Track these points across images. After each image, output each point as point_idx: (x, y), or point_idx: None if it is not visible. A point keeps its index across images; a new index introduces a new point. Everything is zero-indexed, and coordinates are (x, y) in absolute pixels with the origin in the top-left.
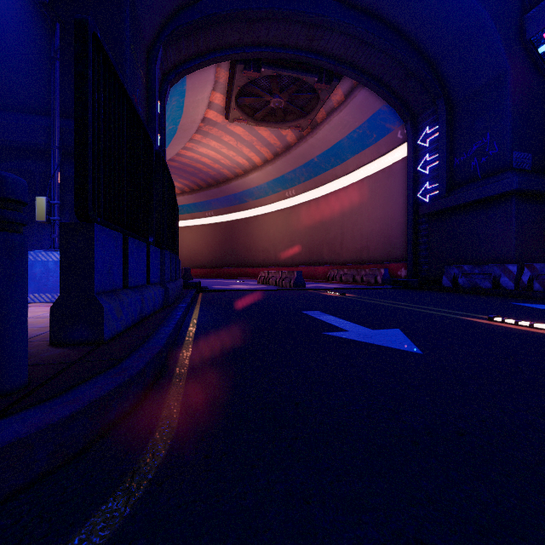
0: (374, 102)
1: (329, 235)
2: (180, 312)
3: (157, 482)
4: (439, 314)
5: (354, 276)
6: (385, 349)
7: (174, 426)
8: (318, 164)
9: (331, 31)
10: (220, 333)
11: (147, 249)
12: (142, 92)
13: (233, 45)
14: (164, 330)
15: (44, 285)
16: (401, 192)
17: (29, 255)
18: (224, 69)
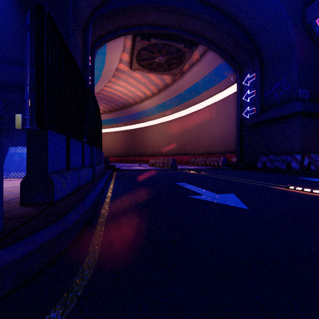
0: (217, 59)
1: (191, 137)
2: (102, 184)
3: (83, 298)
4: (257, 184)
5: (205, 161)
6: (226, 206)
7: (96, 258)
8: (184, 96)
9: (192, 17)
10: (126, 196)
11: (82, 145)
12: (80, 52)
13: (134, 25)
14: (92, 195)
15: (20, 167)
16: (233, 112)
17: (11, 149)
18: (129, 39)
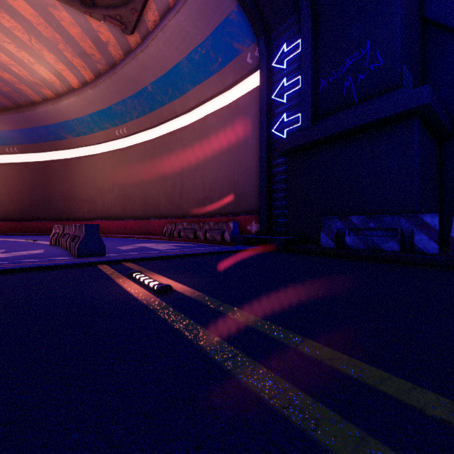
0: (221, 2)
1: (167, 183)
2: None
3: None
4: None
5: (196, 231)
6: None
7: None
8: (153, 96)
9: None
10: None
11: None
12: None
13: None
14: None
15: None
16: (250, 131)
17: None
18: None
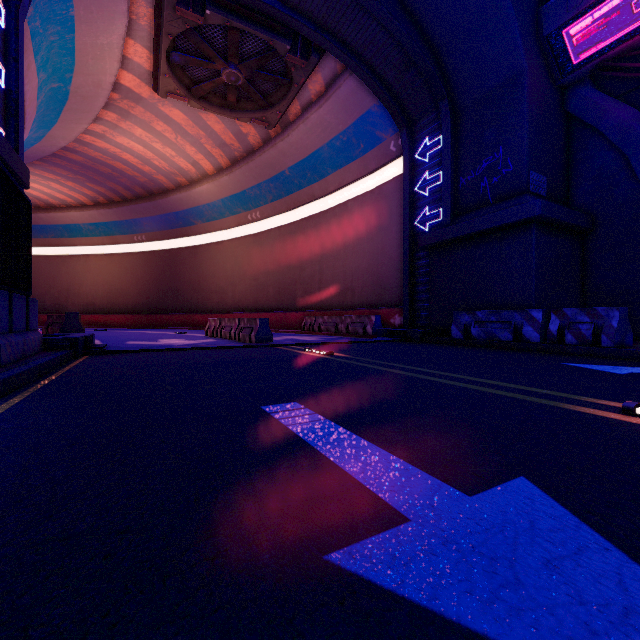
0: (363, 99)
1: (305, 272)
2: None
3: None
4: (521, 399)
5: (337, 325)
6: None
7: None
8: (290, 179)
9: None
10: None
11: None
12: None
13: None
14: None
15: None
16: (394, 220)
17: None
18: (145, 1)
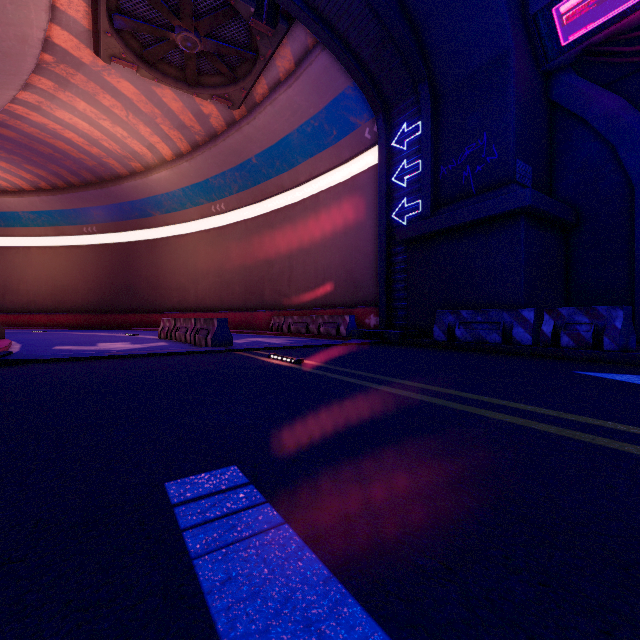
0: (336, 79)
1: (273, 269)
2: None
3: None
4: (591, 443)
5: (308, 325)
6: None
7: None
8: (257, 168)
9: None
10: None
11: None
12: None
13: None
14: None
15: None
16: (369, 213)
17: None
18: None
